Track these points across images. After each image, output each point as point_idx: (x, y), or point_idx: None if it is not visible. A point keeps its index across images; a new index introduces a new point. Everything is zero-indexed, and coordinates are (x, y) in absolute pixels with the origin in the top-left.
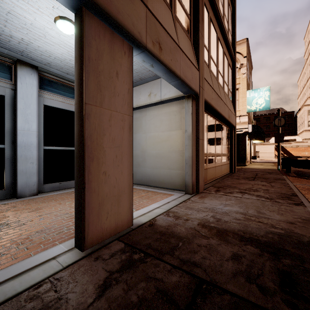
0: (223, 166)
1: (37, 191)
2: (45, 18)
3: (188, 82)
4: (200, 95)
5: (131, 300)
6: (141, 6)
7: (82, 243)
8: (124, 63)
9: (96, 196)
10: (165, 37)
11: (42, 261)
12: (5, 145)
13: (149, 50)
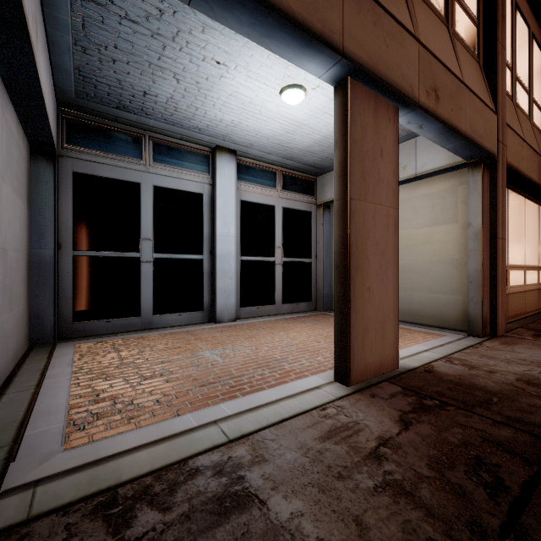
0: None
1: (235, 316)
2: (269, 91)
3: (477, 140)
4: (499, 157)
5: (450, 441)
6: (413, 44)
7: (348, 376)
8: (389, 134)
9: (360, 319)
10: (444, 76)
11: (306, 388)
12: (204, 256)
13: (423, 105)
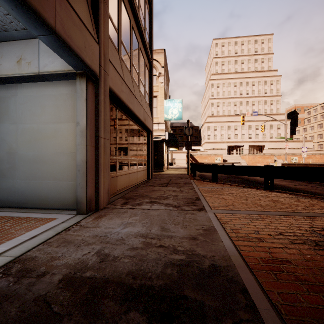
0: (139, 172)
1: None
2: None
3: (75, 48)
4: (102, 78)
5: None
6: None
7: None
8: None
9: None
10: None
11: None
12: None
13: None
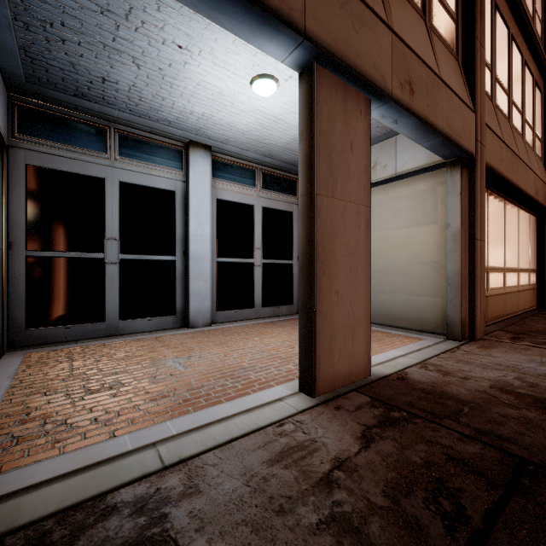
0: (521, 293)
1: (210, 320)
2: (239, 81)
3: (455, 138)
4: (478, 157)
5: (412, 460)
6: (385, 32)
7: (313, 386)
8: (360, 127)
9: (327, 324)
10: (419, 69)
11: (268, 401)
12: (176, 257)
13: (396, 98)
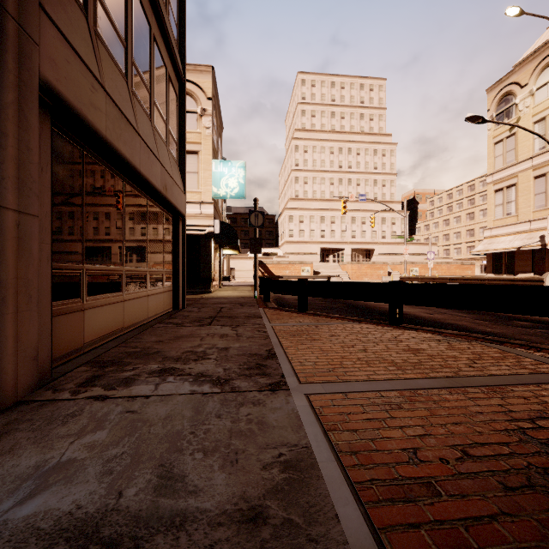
0: (152, 297)
1: None
2: None
3: None
4: (7, 43)
5: None
6: None
7: None
8: None
9: None
10: None
11: None
12: None
13: None
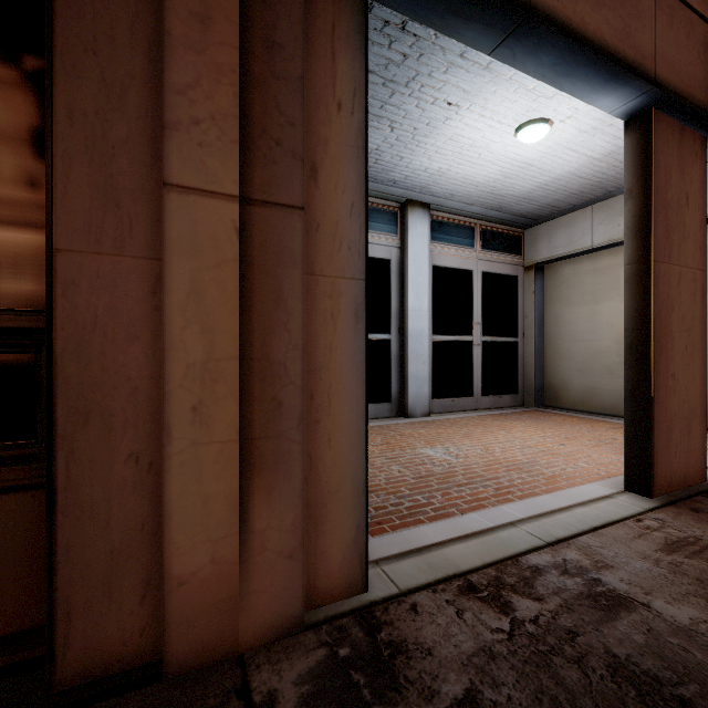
0: None
1: (428, 410)
2: (500, 129)
3: None
4: None
5: None
6: None
7: (650, 484)
8: (695, 174)
9: (663, 414)
10: None
11: (595, 497)
12: (391, 335)
13: None
